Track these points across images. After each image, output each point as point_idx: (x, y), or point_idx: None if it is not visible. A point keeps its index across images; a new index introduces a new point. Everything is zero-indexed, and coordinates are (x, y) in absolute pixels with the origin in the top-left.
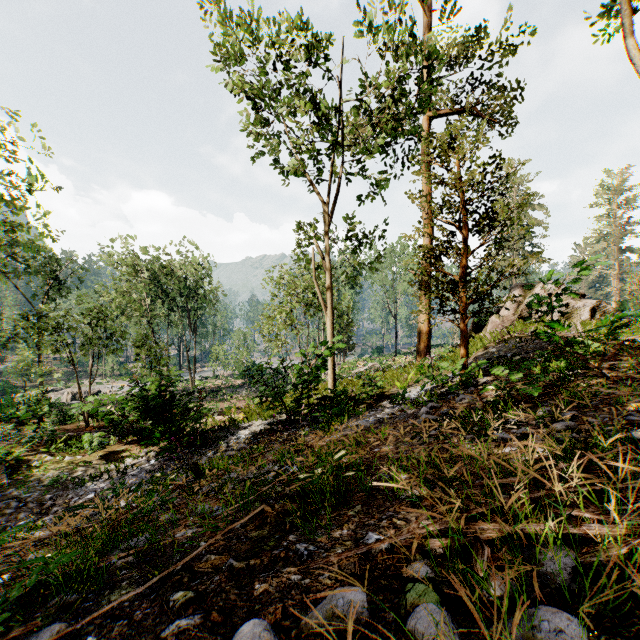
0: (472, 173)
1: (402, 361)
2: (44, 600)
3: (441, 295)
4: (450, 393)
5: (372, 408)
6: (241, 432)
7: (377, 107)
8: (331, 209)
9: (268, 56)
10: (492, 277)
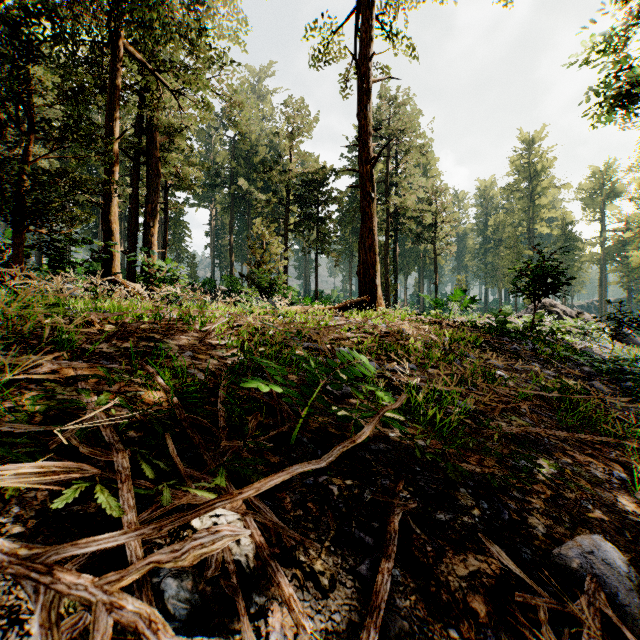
0: None
1: None
2: None
3: None
4: None
5: None
6: None
7: None
8: None
9: None
10: None
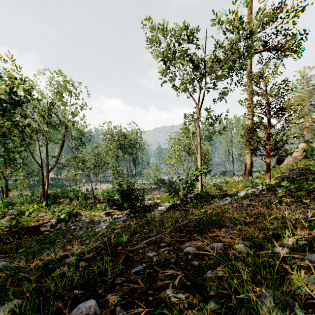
0: (271, 90)
1: (236, 179)
2: (117, 246)
3: (256, 147)
4: (260, 194)
5: (221, 200)
6: (160, 207)
7: (223, 56)
8: (200, 106)
9: (171, 41)
10: (282, 139)
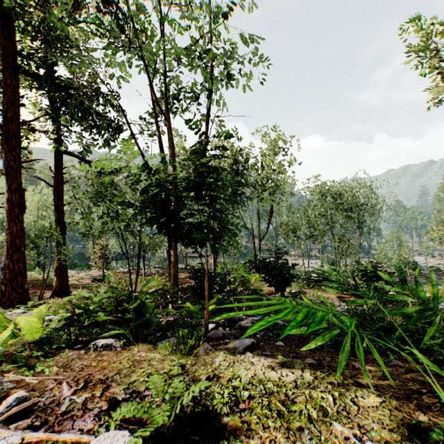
0: None
1: None
2: None
3: None
4: None
5: None
6: None
7: None
8: None
9: None
10: None
